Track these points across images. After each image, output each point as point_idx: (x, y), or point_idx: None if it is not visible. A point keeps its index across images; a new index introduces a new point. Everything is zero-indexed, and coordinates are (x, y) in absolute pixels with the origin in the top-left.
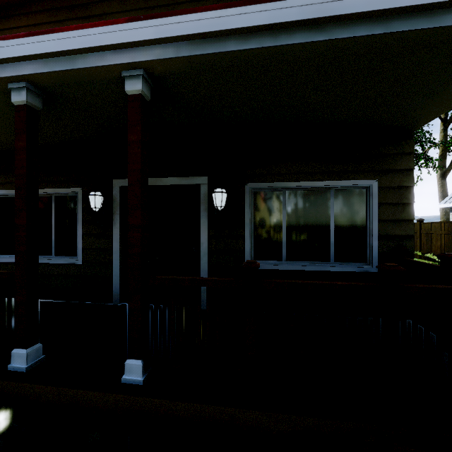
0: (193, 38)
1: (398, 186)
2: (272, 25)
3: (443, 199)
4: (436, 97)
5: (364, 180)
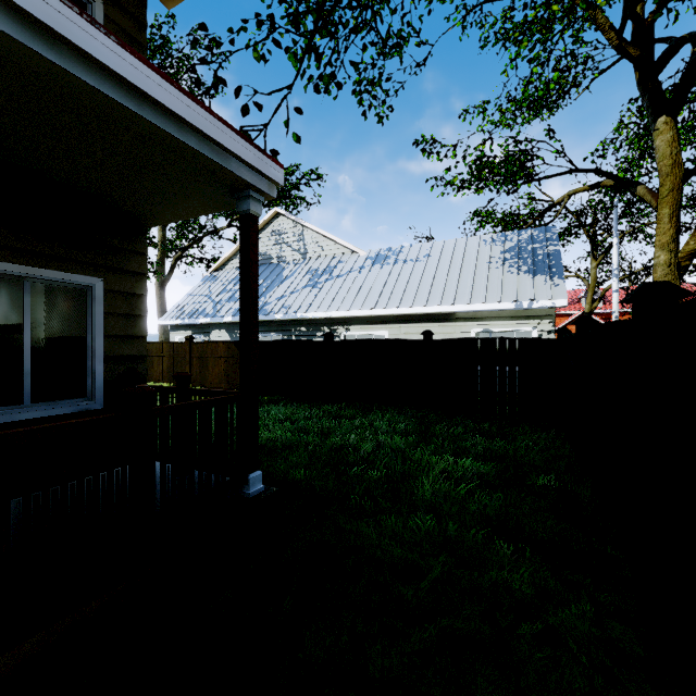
0: None
1: (130, 292)
2: None
3: (162, 314)
4: (174, 203)
5: (84, 276)
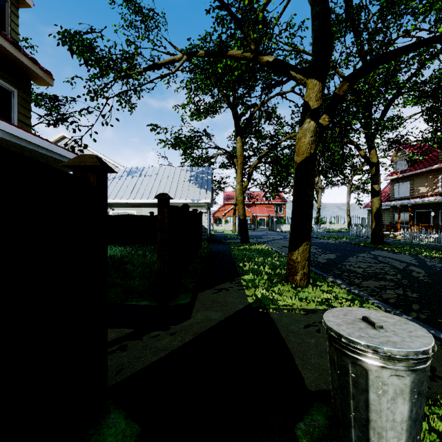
0: (11, 134)
1: None
2: (39, 145)
3: None
4: None
5: None
